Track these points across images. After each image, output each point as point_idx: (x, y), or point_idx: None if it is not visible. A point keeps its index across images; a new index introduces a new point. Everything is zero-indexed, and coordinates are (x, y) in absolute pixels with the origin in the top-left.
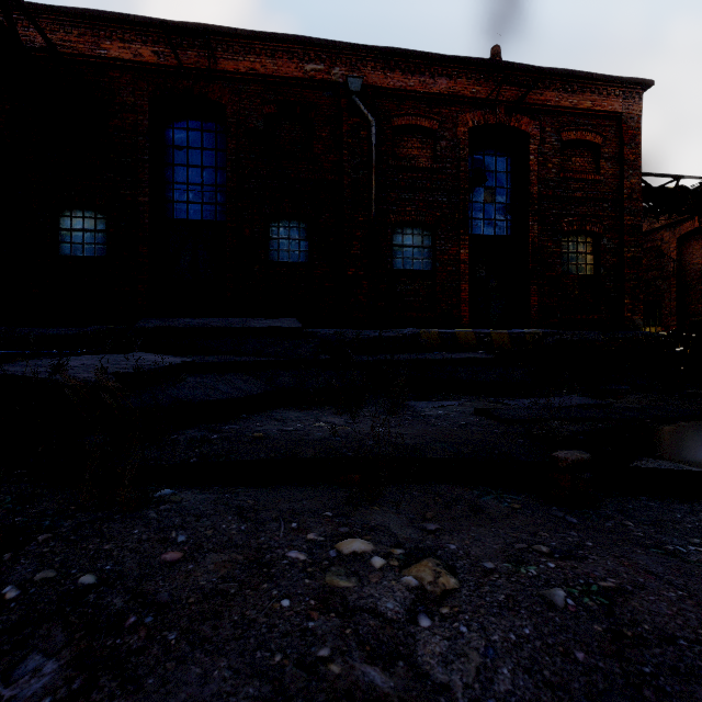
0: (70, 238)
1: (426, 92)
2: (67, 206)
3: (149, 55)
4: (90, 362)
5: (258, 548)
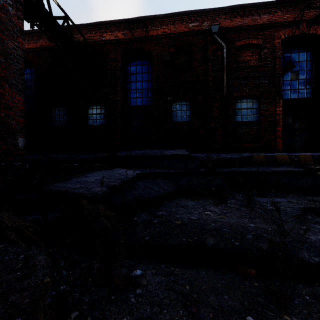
0: (92, 117)
1: (255, 24)
2: (90, 104)
3: (121, 35)
4: (99, 178)
5: None
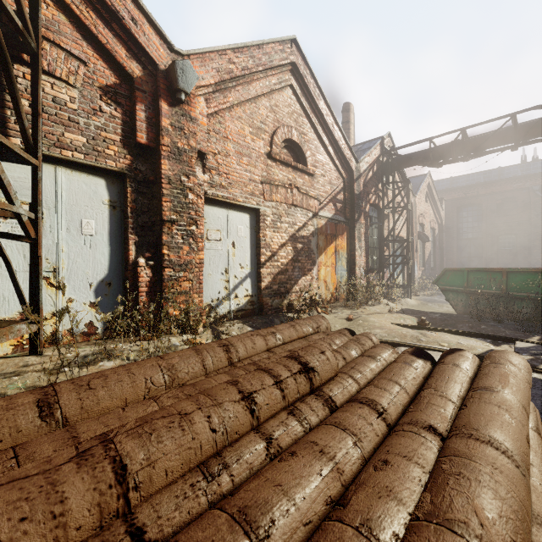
0: None
1: None
2: None
3: (456, 196)
4: None
5: None
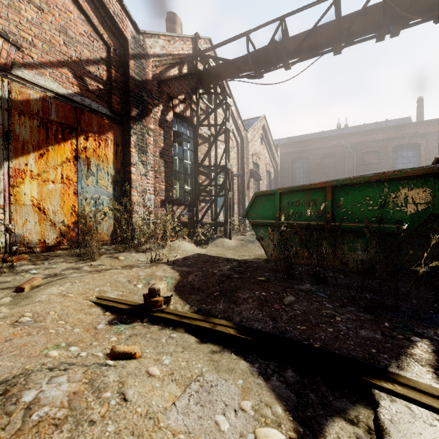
0: None
1: (374, 140)
2: None
3: (291, 150)
4: None
5: None
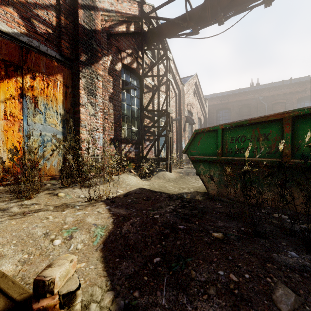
0: None
1: (282, 94)
2: None
3: (216, 103)
4: None
5: None
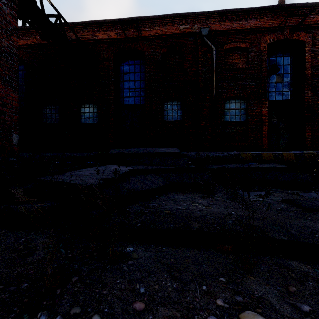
0: (84, 116)
1: (242, 29)
2: (83, 103)
3: (113, 35)
4: (92, 172)
5: (187, 307)
